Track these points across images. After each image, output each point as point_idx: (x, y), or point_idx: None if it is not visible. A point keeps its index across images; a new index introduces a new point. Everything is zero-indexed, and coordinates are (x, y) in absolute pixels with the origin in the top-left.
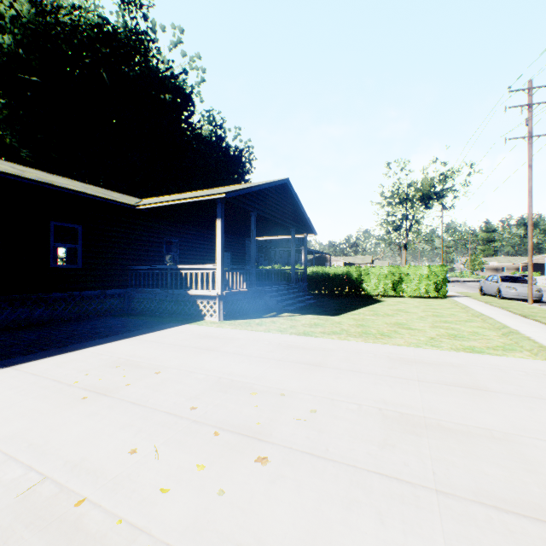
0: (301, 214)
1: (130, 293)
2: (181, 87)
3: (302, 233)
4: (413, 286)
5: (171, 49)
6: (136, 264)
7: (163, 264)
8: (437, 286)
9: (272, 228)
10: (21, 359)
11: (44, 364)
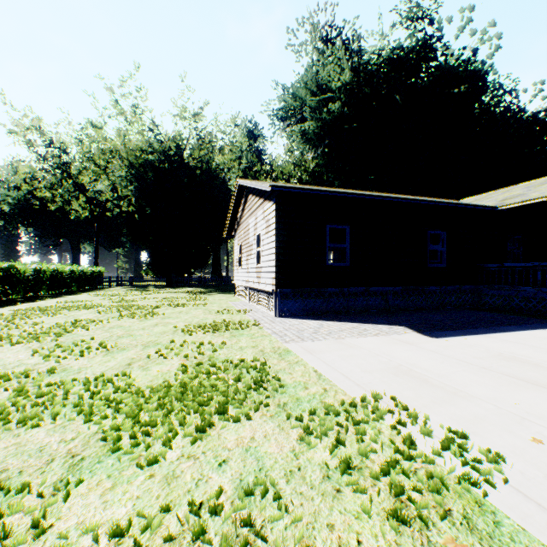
0: None
1: (480, 290)
2: (476, 71)
3: None
4: None
5: (457, 36)
6: (482, 263)
7: (506, 261)
8: None
9: None
10: (474, 331)
11: (505, 337)
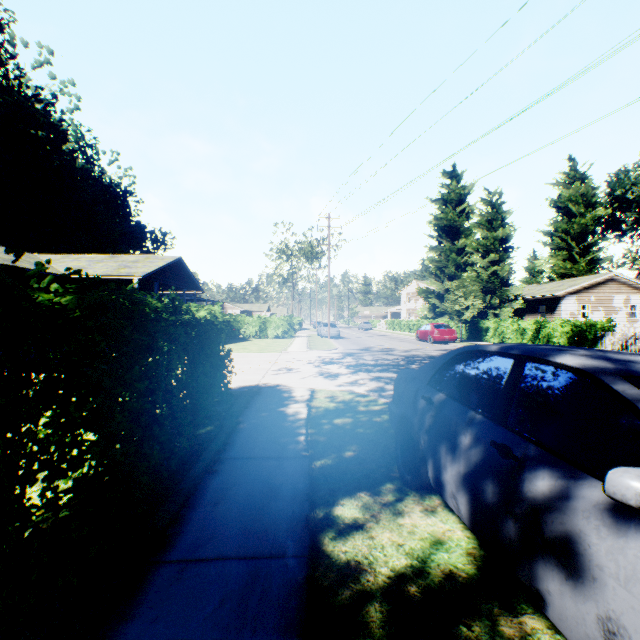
0: (192, 278)
1: None
2: (57, 124)
3: (193, 291)
4: (274, 330)
5: (36, 67)
6: None
7: None
8: (288, 330)
9: (168, 288)
10: None
11: None
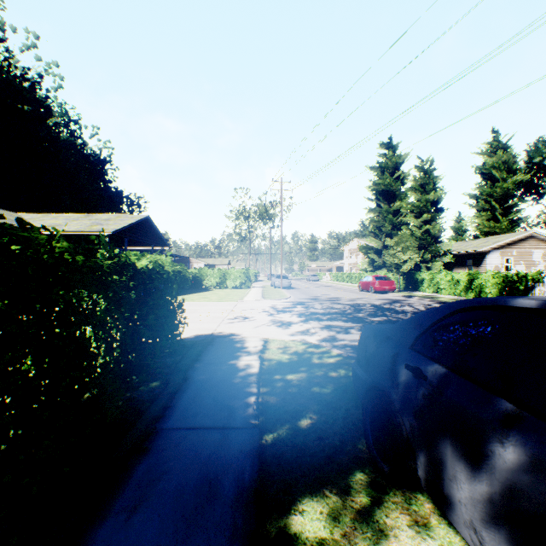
0: (159, 235)
1: None
2: (41, 100)
3: (160, 246)
4: (232, 281)
5: (24, 50)
6: None
7: None
8: (245, 281)
9: (138, 243)
10: None
11: None
